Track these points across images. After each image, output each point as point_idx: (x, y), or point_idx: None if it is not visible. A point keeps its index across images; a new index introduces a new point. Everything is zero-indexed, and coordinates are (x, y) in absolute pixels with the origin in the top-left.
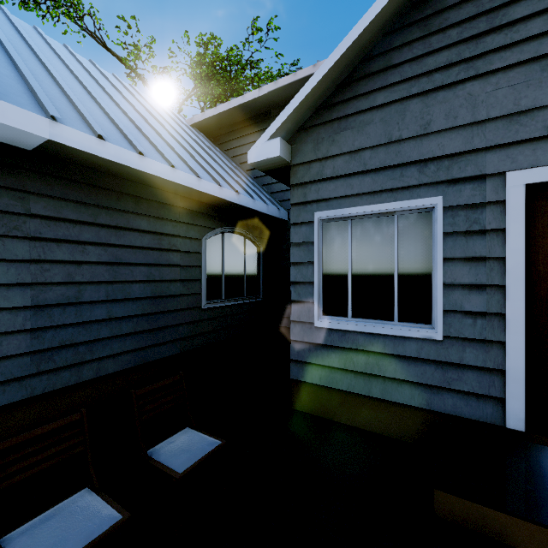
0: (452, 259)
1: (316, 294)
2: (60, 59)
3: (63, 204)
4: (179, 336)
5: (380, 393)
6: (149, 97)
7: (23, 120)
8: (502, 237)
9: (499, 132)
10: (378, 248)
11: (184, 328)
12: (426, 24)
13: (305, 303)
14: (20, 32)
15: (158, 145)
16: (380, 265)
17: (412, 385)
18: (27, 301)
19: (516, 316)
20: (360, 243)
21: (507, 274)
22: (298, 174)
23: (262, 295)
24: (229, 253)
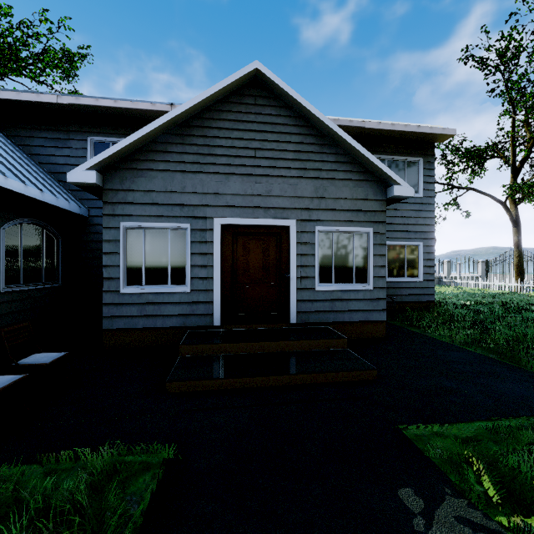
0: (195, 254)
1: (122, 273)
2: None
3: None
4: None
5: (161, 324)
6: None
7: None
8: (213, 245)
9: (212, 200)
10: (161, 246)
11: None
12: (184, 138)
13: (114, 279)
14: None
15: None
16: (161, 256)
17: (177, 316)
18: None
19: (217, 278)
20: (150, 243)
21: (214, 260)
22: (109, 195)
23: (61, 281)
24: (28, 242)
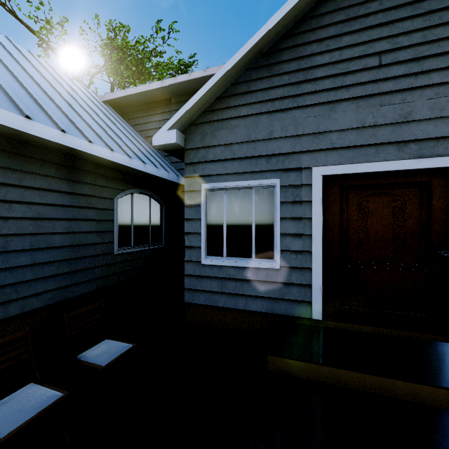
0: (285, 218)
1: (202, 241)
2: None
3: None
4: (95, 276)
5: (244, 306)
6: (64, 73)
7: None
8: (310, 206)
9: (309, 143)
10: (243, 210)
11: (99, 270)
12: (271, 69)
13: (195, 248)
14: None
15: (77, 122)
16: (244, 221)
17: (262, 299)
18: None
19: (317, 252)
20: (231, 206)
21: (313, 228)
22: (190, 156)
23: (164, 243)
24: (137, 209)
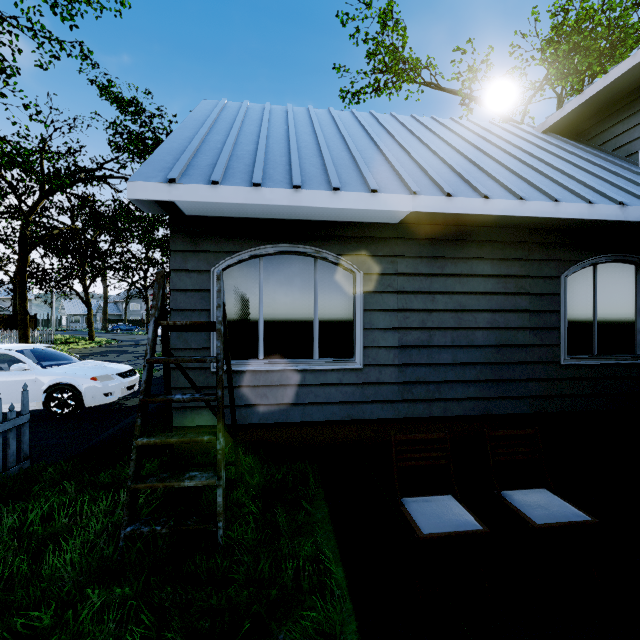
0: None
1: None
2: (410, 133)
3: (418, 261)
4: (528, 393)
5: None
6: (488, 122)
7: (396, 203)
8: None
9: None
10: None
11: (535, 385)
12: None
13: None
14: (384, 126)
15: (503, 179)
16: None
17: None
18: (396, 342)
19: None
20: None
21: None
22: None
23: None
24: (606, 291)
